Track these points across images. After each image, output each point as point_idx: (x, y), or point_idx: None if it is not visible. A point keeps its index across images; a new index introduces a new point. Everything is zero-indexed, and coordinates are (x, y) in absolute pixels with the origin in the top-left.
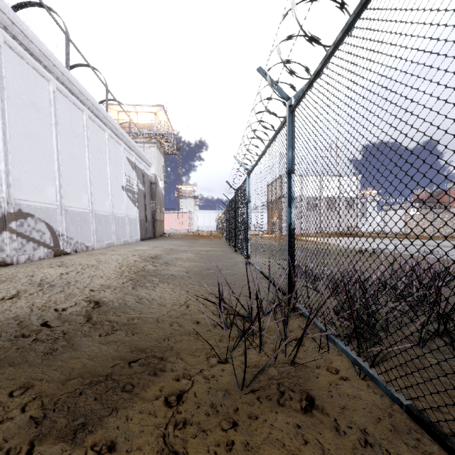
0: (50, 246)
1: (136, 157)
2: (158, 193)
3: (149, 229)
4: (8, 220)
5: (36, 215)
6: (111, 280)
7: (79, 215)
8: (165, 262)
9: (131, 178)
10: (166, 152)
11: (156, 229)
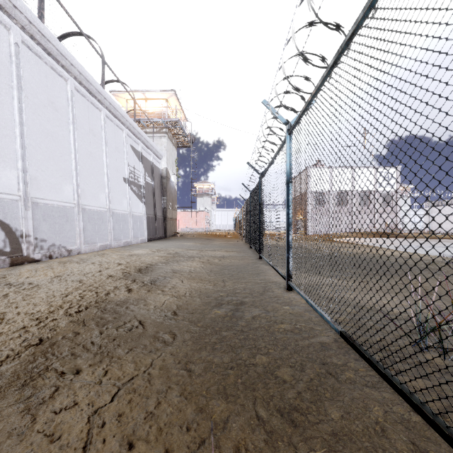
0: (3, 251)
1: (143, 146)
2: (170, 188)
3: (159, 229)
4: None
5: None
6: None
7: (58, 210)
8: (151, 281)
9: (137, 169)
10: (179, 144)
11: (168, 228)
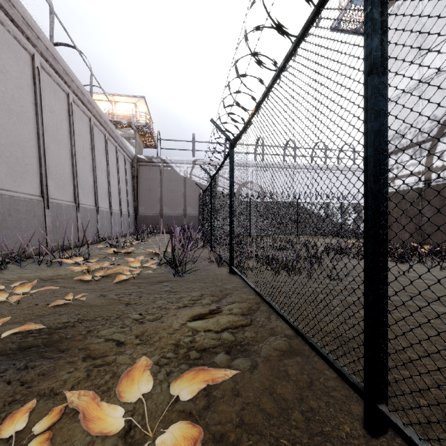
0: None
1: None
2: None
3: None
4: None
5: None
6: None
7: None
8: None
9: None
10: None
11: None
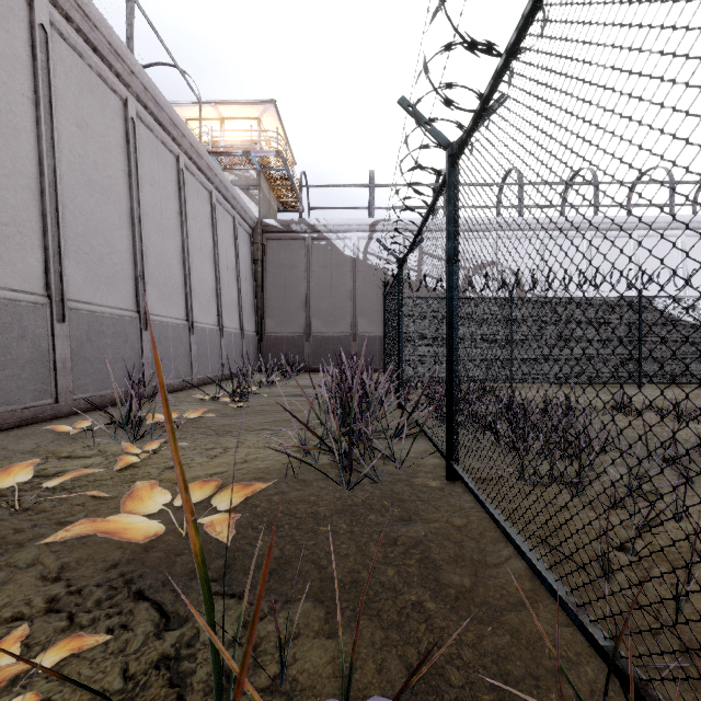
0: None
1: None
2: None
3: None
4: None
5: None
6: None
7: None
8: None
9: None
10: None
11: None
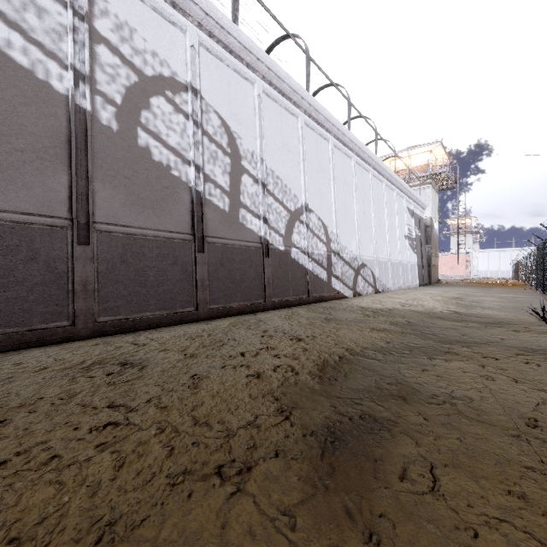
0: (372, 286)
1: (413, 204)
2: (433, 235)
3: (425, 275)
4: (359, 268)
5: (367, 265)
6: (444, 305)
7: (383, 264)
8: (472, 301)
9: (410, 225)
10: (440, 188)
11: (431, 275)
